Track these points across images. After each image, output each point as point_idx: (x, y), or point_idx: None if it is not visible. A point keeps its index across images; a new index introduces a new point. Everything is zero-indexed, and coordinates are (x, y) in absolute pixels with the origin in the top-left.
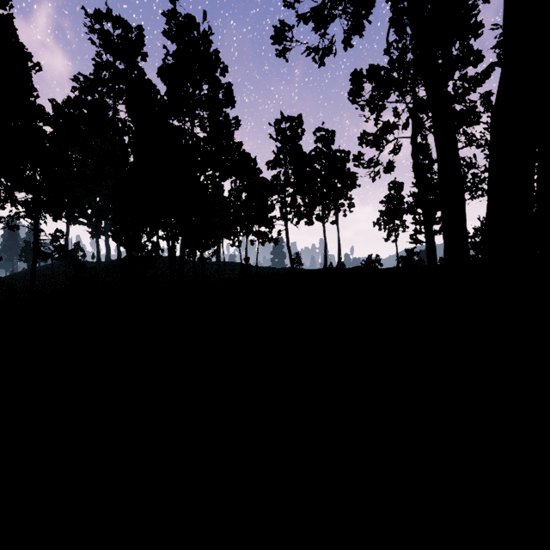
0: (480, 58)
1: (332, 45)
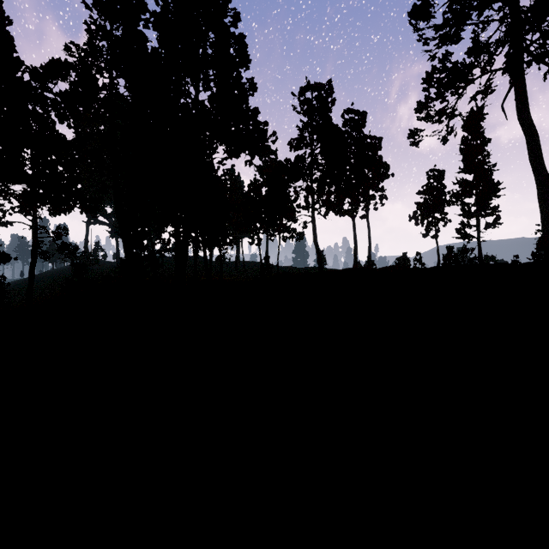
0: None
1: None
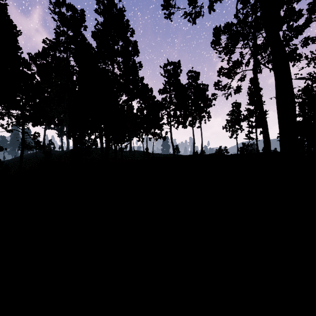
0: (301, 15)
1: (201, 10)
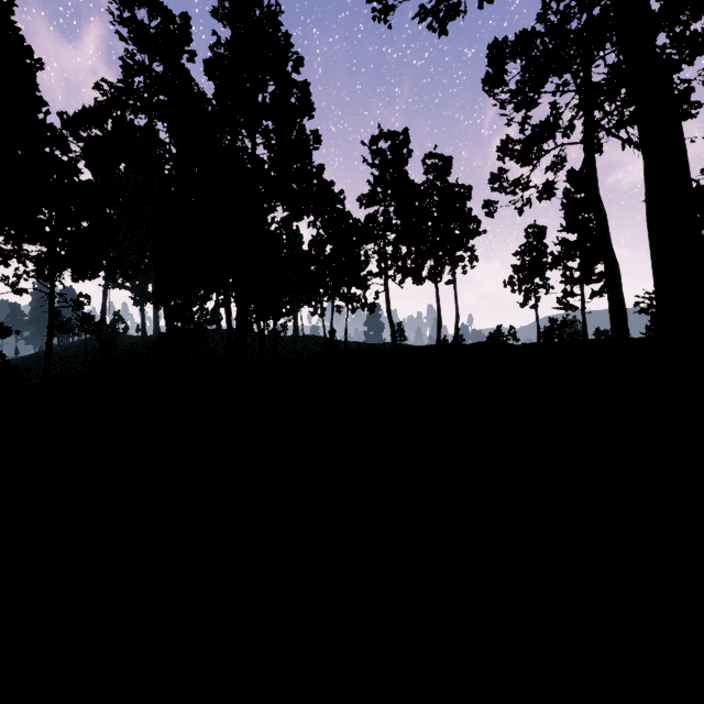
0: None
1: (459, 2)
